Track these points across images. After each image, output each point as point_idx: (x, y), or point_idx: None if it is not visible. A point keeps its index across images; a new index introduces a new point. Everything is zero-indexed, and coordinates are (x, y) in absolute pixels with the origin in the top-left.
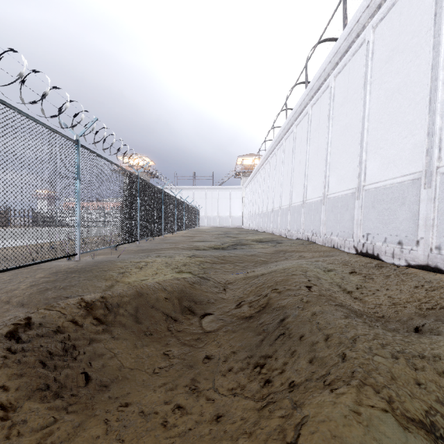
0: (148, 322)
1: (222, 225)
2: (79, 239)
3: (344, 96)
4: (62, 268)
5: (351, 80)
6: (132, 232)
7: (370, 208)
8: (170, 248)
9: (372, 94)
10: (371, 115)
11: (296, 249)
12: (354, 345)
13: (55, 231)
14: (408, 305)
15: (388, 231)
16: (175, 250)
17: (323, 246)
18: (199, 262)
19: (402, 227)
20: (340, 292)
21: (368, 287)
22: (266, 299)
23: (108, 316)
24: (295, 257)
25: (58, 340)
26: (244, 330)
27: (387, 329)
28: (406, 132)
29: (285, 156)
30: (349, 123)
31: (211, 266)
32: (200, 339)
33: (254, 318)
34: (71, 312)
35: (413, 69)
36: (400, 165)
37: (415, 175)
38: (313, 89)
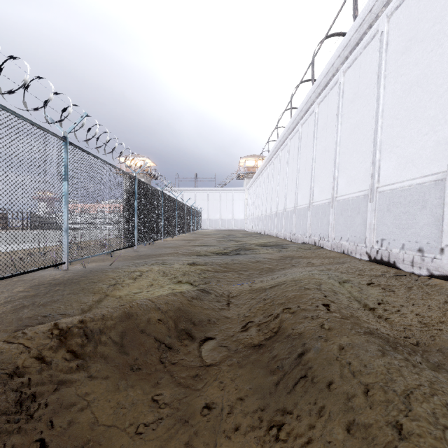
0: (136, 353)
1: (224, 227)
2: (67, 246)
3: (354, 92)
4: (46, 279)
5: (362, 74)
6: (129, 236)
7: (384, 211)
8: (169, 254)
9: (386, 89)
10: (385, 111)
11: (303, 254)
12: (410, 407)
13: (53, 234)
14: (443, 327)
15: (407, 237)
16: (174, 256)
17: (332, 251)
18: (200, 271)
19: (422, 233)
20: (361, 309)
21: (390, 302)
22: (278, 321)
23: (86, 347)
24: (303, 263)
25: (13, 388)
26: (253, 365)
27: (433, 366)
28: (426, 129)
29: (290, 156)
30: (360, 121)
31: (213, 275)
32: (199, 377)
33: (265, 347)
34: (38, 344)
35: (435, 58)
36: (420, 165)
37: (438, 176)
38: (321, 86)
